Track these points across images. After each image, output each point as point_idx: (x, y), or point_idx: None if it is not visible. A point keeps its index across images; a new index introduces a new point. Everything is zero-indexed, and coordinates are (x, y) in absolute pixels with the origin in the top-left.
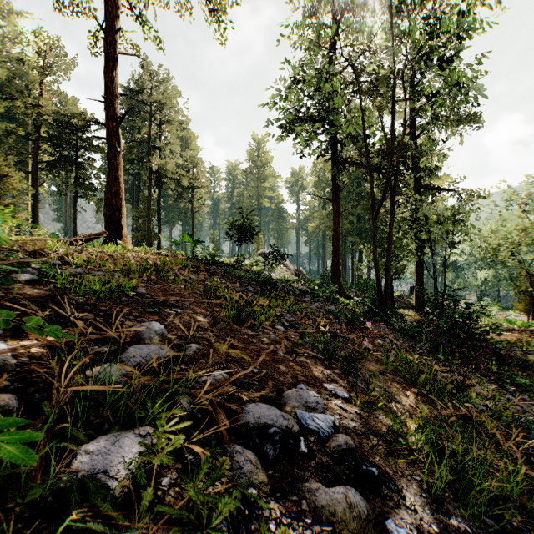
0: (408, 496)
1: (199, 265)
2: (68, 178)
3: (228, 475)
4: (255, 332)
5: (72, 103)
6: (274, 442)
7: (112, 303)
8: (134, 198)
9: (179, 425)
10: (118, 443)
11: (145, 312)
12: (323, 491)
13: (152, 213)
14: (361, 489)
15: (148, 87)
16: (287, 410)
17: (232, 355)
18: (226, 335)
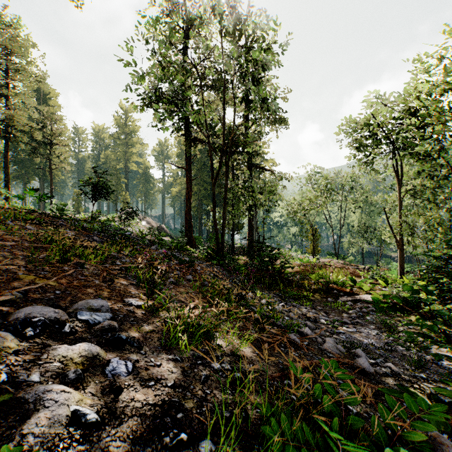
0: (145, 349)
1: (45, 218)
2: None
3: None
4: (80, 269)
5: None
6: (36, 326)
7: None
8: None
9: None
10: None
11: None
12: (64, 347)
13: None
14: (107, 347)
15: None
16: (69, 311)
17: (37, 282)
18: (42, 270)
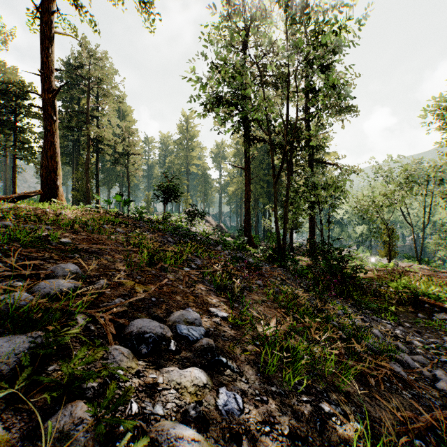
0: (246, 375)
1: (128, 221)
2: (7, 141)
3: (102, 362)
4: (164, 272)
5: (12, 72)
6: (148, 343)
7: (35, 249)
8: (74, 162)
9: (69, 332)
10: (12, 341)
11: (66, 257)
12: (176, 371)
13: (90, 175)
14: (211, 371)
15: (87, 63)
16: (169, 324)
17: (136, 288)
18: (136, 275)
